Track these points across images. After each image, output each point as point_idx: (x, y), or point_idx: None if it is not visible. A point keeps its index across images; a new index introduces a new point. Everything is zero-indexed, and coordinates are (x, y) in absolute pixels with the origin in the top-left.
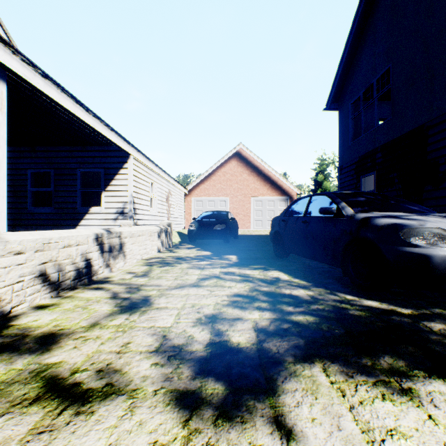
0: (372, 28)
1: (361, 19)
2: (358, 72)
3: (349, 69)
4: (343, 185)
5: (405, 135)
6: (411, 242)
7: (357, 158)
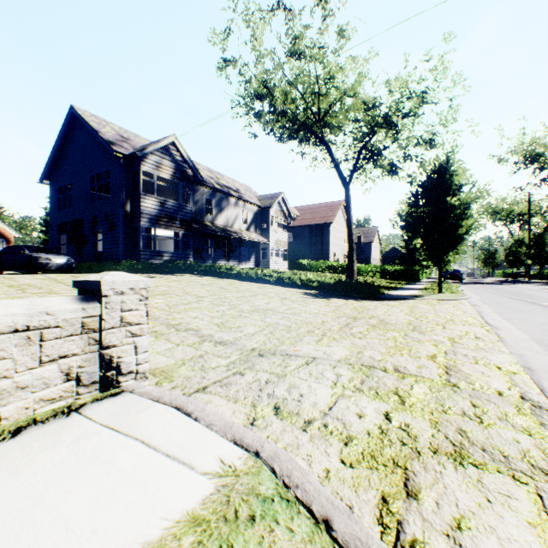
0: (67, 155)
1: (60, 145)
2: (61, 172)
3: (56, 166)
4: (53, 237)
5: (78, 220)
6: (40, 260)
7: (60, 223)
